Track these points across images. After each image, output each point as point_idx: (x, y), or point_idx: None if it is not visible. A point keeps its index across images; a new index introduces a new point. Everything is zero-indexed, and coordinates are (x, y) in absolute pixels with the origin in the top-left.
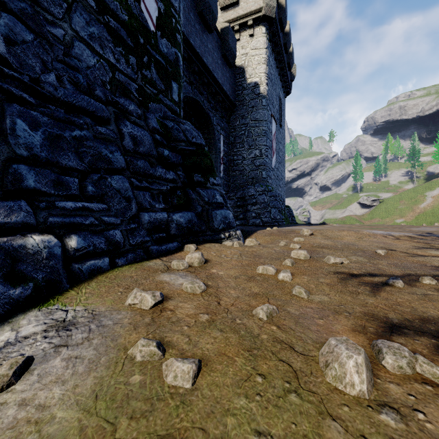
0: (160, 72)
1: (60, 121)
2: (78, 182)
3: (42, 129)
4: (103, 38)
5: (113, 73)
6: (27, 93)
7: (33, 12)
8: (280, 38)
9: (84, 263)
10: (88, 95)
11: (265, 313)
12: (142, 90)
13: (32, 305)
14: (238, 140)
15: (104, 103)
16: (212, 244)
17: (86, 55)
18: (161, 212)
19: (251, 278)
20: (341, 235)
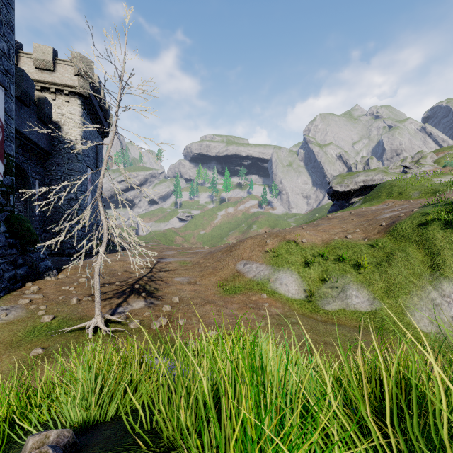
0: (4, 195)
1: None
2: None
3: None
4: None
5: None
6: None
7: None
8: (96, 103)
9: None
10: None
11: (62, 298)
12: None
13: None
14: (54, 183)
15: None
16: (40, 280)
17: None
18: (12, 271)
19: (59, 291)
20: (115, 265)
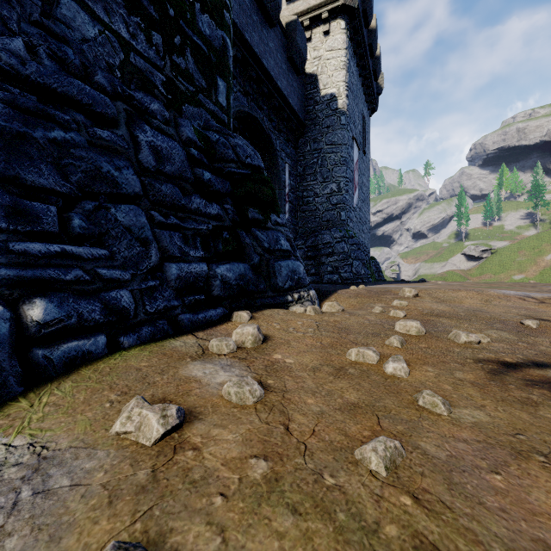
0: (200, 62)
1: (28, 112)
2: (59, 212)
3: None
4: None
5: (126, 54)
6: None
7: None
8: (364, 36)
9: (57, 346)
10: (82, 80)
11: (383, 461)
12: (172, 84)
13: None
14: (308, 171)
15: (110, 97)
16: (275, 310)
17: (80, 20)
18: (198, 262)
19: (340, 372)
20: (459, 297)
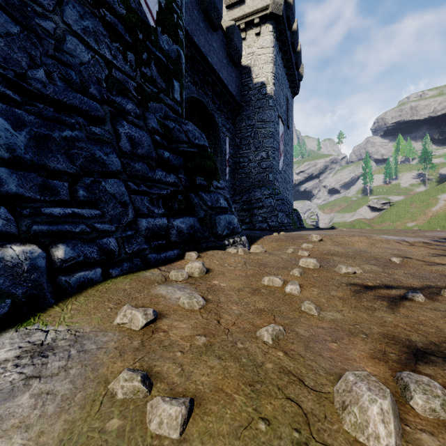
0: (161, 70)
1: (49, 120)
2: (69, 186)
3: (28, 129)
4: (98, 33)
5: (109, 70)
6: (11, 90)
7: (19, 2)
8: (288, 36)
9: (73, 274)
10: (81, 92)
11: (271, 336)
12: (141, 88)
13: (10, 324)
14: (244, 142)
15: (99, 102)
16: (216, 251)
17: (79, 50)
18: (160, 217)
19: (255, 291)
20: (352, 241)
